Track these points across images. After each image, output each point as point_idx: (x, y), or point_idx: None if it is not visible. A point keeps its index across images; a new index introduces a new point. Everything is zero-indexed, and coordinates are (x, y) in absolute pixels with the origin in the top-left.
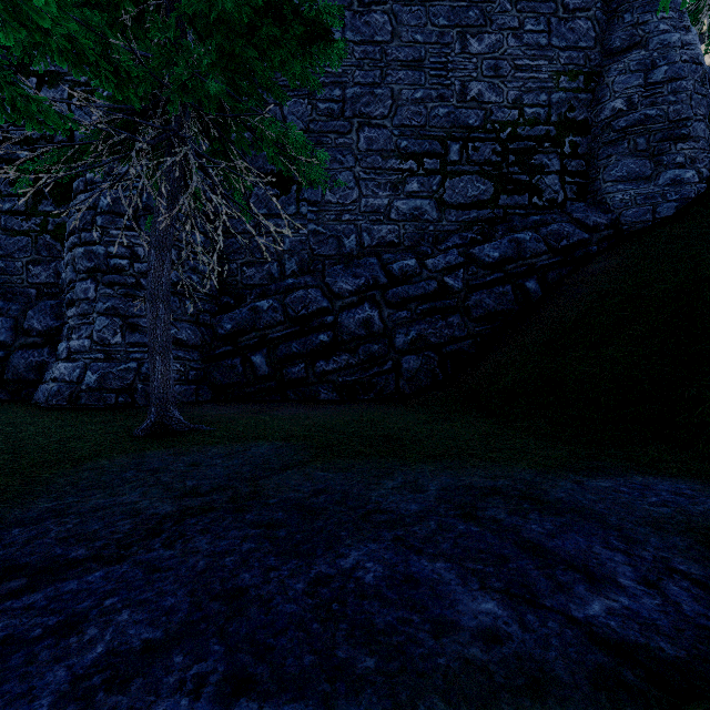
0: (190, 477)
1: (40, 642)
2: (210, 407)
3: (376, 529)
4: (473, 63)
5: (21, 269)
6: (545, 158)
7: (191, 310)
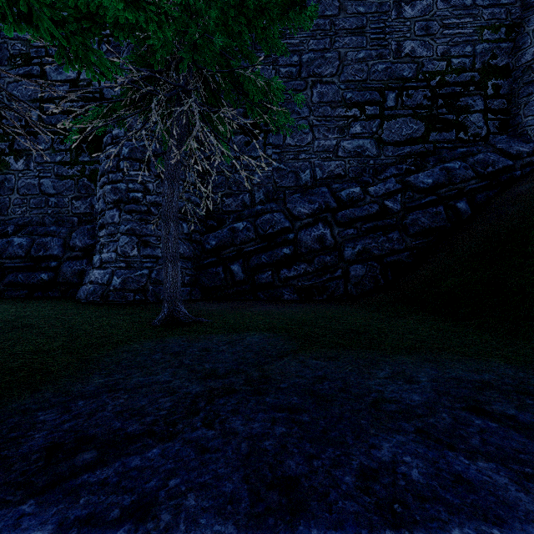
0: (205, 361)
1: (120, 525)
2: (202, 304)
3: (392, 419)
4: (406, 26)
5: (68, 203)
6: (470, 99)
7: (192, 228)
